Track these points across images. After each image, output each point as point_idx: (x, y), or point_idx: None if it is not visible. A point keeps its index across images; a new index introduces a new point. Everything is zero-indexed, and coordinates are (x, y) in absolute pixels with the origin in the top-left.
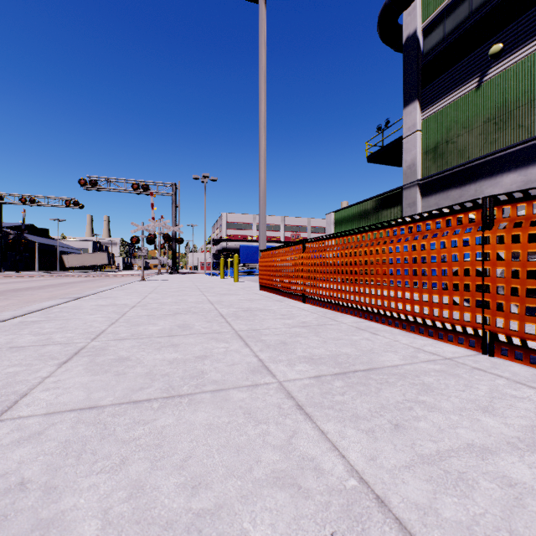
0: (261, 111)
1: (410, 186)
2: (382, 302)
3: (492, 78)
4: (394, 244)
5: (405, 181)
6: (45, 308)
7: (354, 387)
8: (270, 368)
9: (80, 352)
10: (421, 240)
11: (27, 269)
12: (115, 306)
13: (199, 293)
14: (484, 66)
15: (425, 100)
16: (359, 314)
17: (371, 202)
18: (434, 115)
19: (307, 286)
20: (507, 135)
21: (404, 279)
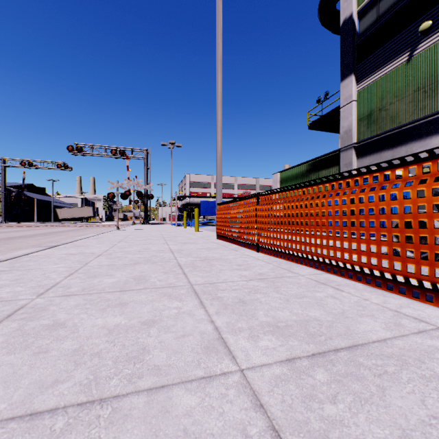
0: (218, 81)
1: (347, 148)
2: (342, 255)
3: (421, 52)
4: (357, 195)
5: (342, 144)
6: (17, 257)
7: (345, 383)
8: (229, 344)
9: (15, 313)
10: (391, 189)
11: (28, 220)
12: (82, 255)
13: (163, 242)
14: (414, 42)
15: (360, 74)
16: (315, 265)
17: (312, 163)
18: (368, 87)
19: (261, 237)
20: (436, 101)
21: (369, 231)
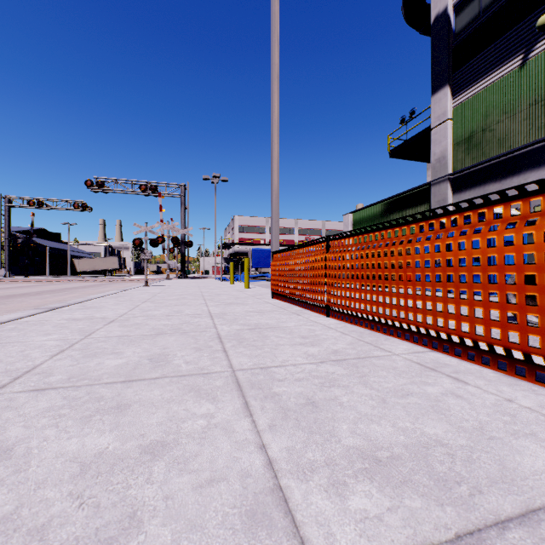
0: (274, 92)
1: (440, 181)
2: (457, 325)
3: (539, 53)
4: (484, 235)
5: (434, 176)
6: None
7: None
8: (292, 504)
9: None
10: None
11: (38, 273)
12: (88, 321)
13: (201, 302)
14: (530, 41)
15: (457, 85)
16: (413, 338)
17: (394, 200)
18: (468, 101)
19: (333, 296)
20: None
21: (506, 290)
